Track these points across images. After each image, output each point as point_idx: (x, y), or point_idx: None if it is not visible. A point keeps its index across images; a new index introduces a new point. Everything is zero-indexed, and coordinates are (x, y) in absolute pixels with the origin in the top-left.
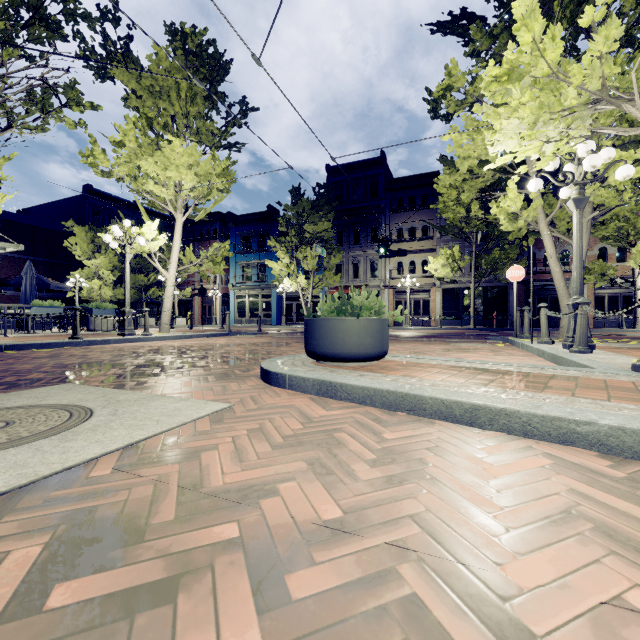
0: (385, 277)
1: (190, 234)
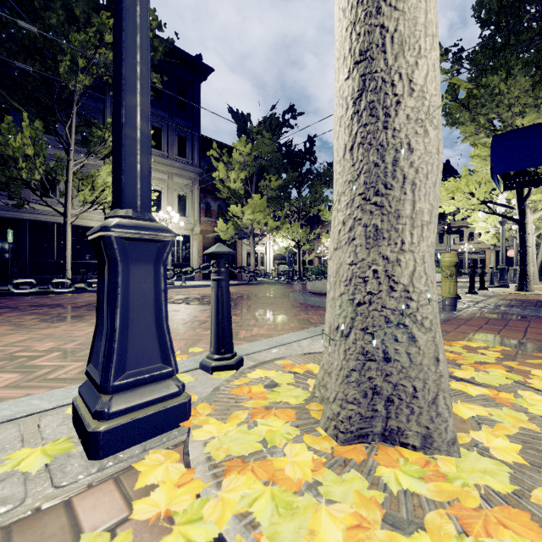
0: (449, 243)
1: (311, 220)
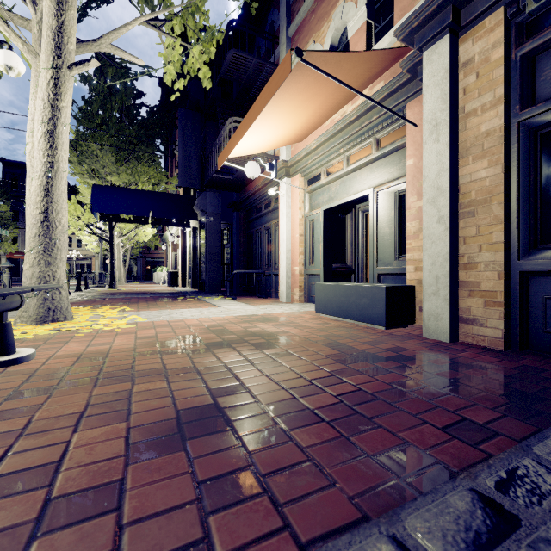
0: None
1: None
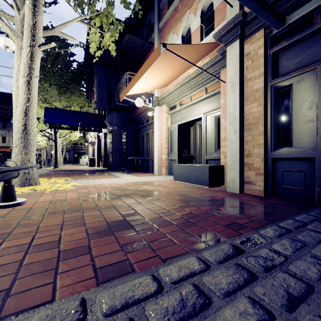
0: None
1: None
